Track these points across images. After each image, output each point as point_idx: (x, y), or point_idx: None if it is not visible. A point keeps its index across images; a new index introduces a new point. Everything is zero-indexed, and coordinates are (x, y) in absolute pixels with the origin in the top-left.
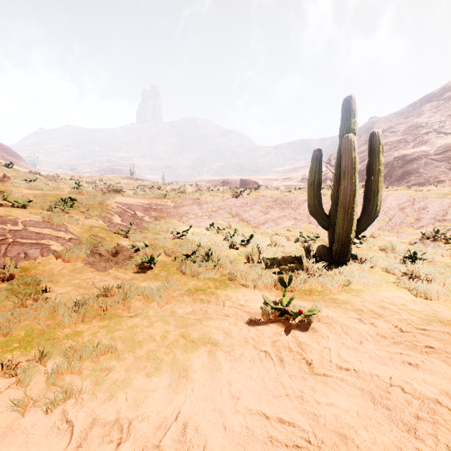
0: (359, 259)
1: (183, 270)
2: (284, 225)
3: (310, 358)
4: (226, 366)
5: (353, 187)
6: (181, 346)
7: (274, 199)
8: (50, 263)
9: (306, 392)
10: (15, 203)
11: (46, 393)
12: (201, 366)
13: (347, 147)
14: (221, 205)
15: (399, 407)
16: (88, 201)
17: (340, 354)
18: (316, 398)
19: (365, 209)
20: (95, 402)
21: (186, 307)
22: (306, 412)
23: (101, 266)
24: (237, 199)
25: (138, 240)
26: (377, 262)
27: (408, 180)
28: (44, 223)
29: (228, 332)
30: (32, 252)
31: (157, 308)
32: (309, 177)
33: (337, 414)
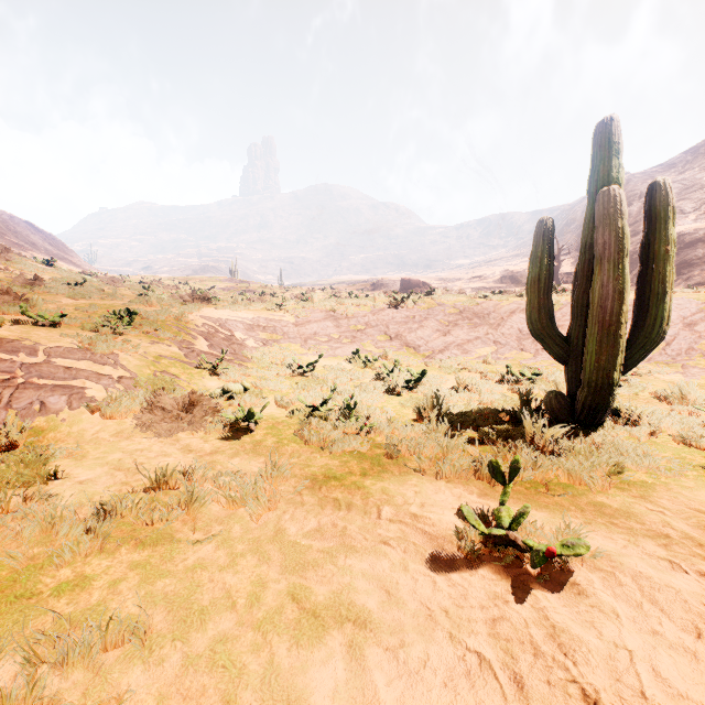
0: (623, 417)
1: (305, 436)
2: (477, 353)
3: (591, 683)
4: (389, 699)
5: (619, 284)
6: (288, 627)
7: (459, 310)
8: (81, 421)
9: None
10: (39, 319)
11: None
12: (331, 698)
13: (608, 210)
14: (371, 320)
15: None
16: (157, 316)
17: (658, 668)
18: None
19: (638, 326)
20: None
21: (305, 519)
22: None
23: (164, 426)
24: (397, 310)
25: (234, 379)
26: (661, 424)
27: (688, 277)
28: (81, 351)
29: (390, 590)
30: (54, 401)
31: (249, 519)
32: (529, 270)
33: None
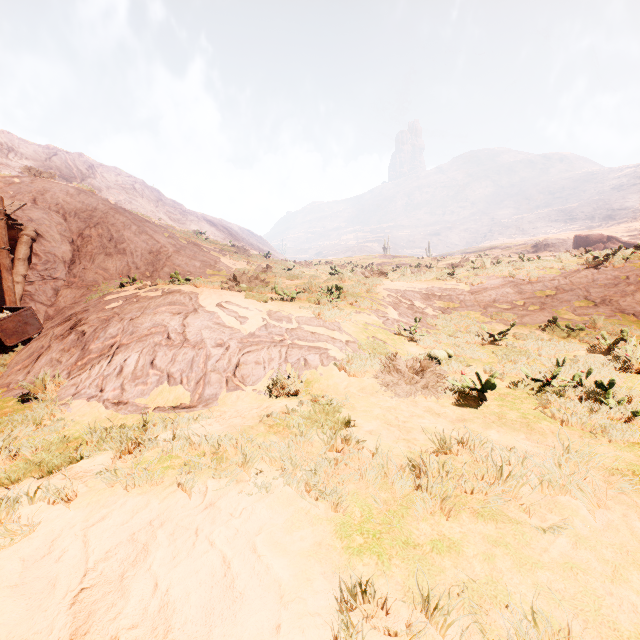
0: None
1: (554, 414)
2: None
3: None
4: None
5: None
6: None
7: None
8: (332, 376)
9: None
10: (284, 295)
11: None
12: None
13: None
14: (562, 284)
15: None
16: (354, 290)
17: None
18: None
19: None
20: None
21: None
22: None
23: (404, 388)
24: (597, 270)
25: (430, 346)
26: None
27: None
28: (316, 319)
29: None
30: (311, 359)
31: (583, 514)
32: None
33: None
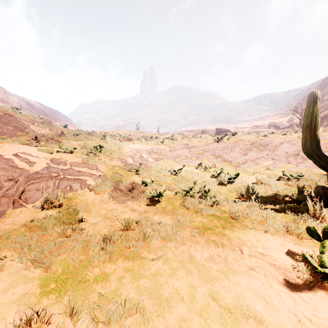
0: None
1: (186, 205)
2: (263, 164)
3: None
4: None
5: None
6: (216, 316)
7: (251, 143)
8: (86, 195)
9: None
10: (66, 150)
11: None
12: None
13: None
14: (206, 148)
15: None
16: (111, 148)
17: None
18: None
19: None
20: None
21: (202, 251)
22: None
23: (121, 198)
24: (218, 143)
25: (145, 176)
26: None
27: None
28: (83, 163)
29: (267, 300)
30: (75, 186)
31: (174, 249)
32: (304, 119)
33: None
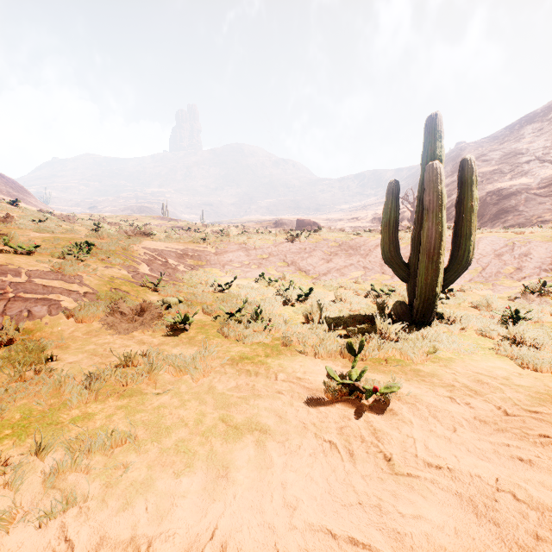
0: (446, 319)
1: (225, 333)
2: (351, 275)
3: (389, 451)
4: (279, 462)
5: (439, 228)
6: (220, 434)
7: (339, 244)
8: (59, 324)
9: (385, 499)
10: (18, 248)
11: (42, 499)
12: (247, 462)
13: (432, 178)
14: (273, 251)
15: (511, 522)
16: (109, 247)
17: (427, 445)
18: (399, 508)
19: (454, 256)
20: (105, 512)
21: (228, 381)
22: (387, 528)
23: (123, 327)
24: (292, 243)
25: (170, 295)
26: (469, 323)
27: (504, 220)
28: (54, 273)
29: (282, 415)
30: (38, 310)
31: (191, 382)
32: (383, 216)
33: (429, 533)
